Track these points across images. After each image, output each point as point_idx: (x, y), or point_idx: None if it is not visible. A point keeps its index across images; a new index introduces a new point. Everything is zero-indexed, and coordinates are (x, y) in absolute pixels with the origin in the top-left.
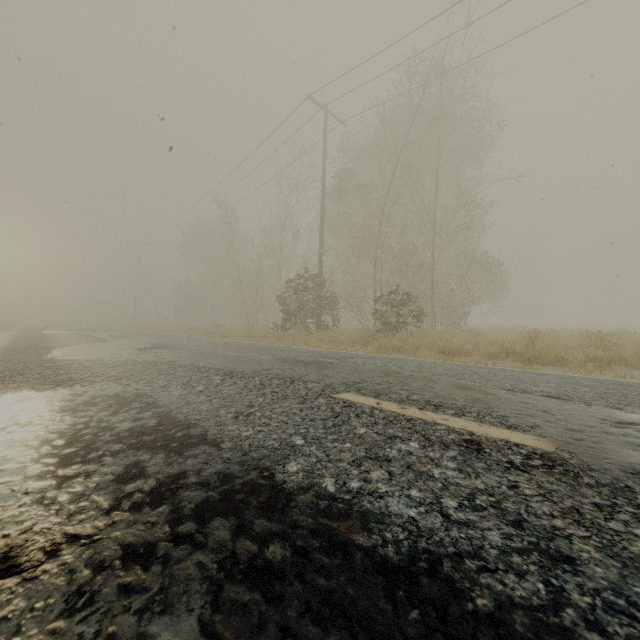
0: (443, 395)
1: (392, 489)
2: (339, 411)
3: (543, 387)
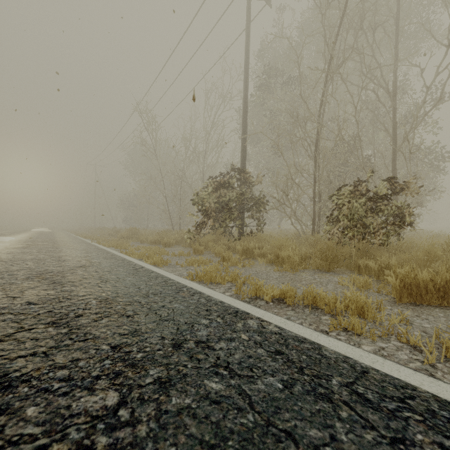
0: None
1: None
2: None
3: None
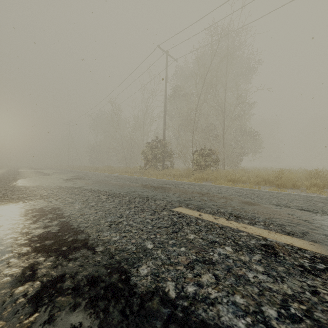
0: (238, 209)
1: (220, 294)
2: (176, 221)
3: (296, 203)
